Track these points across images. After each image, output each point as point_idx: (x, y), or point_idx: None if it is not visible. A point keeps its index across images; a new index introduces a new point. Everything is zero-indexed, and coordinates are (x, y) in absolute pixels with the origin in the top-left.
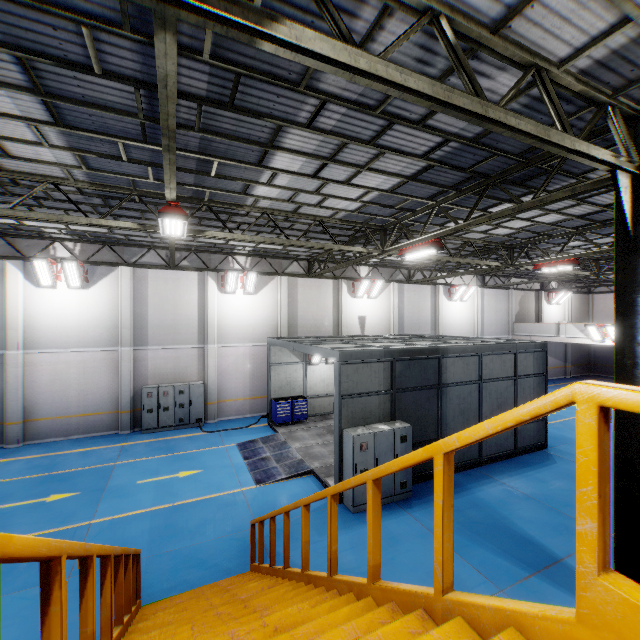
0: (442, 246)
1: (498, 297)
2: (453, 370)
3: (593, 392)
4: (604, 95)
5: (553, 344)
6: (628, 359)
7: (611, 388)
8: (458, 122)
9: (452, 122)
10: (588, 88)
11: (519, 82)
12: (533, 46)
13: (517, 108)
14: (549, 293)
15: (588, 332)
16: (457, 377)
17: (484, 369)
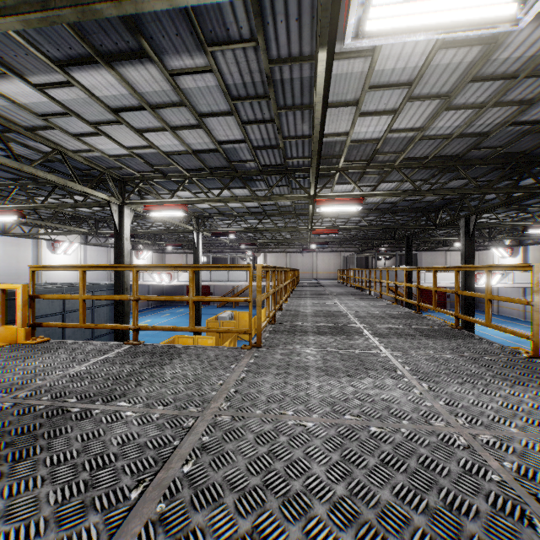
0: (26, 216)
1: (99, 253)
2: (39, 306)
3: (1, 286)
4: (103, 168)
5: (141, 286)
6: (119, 287)
7: (4, 284)
8: (21, 151)
9: (16, 149)
10: (93, 164)
11: (46, 156)
12: (55, 141)
13: (59, 158)
14: (138, 252)
15: (154, 277)
16: (43, 311)
17: (68, 304)
